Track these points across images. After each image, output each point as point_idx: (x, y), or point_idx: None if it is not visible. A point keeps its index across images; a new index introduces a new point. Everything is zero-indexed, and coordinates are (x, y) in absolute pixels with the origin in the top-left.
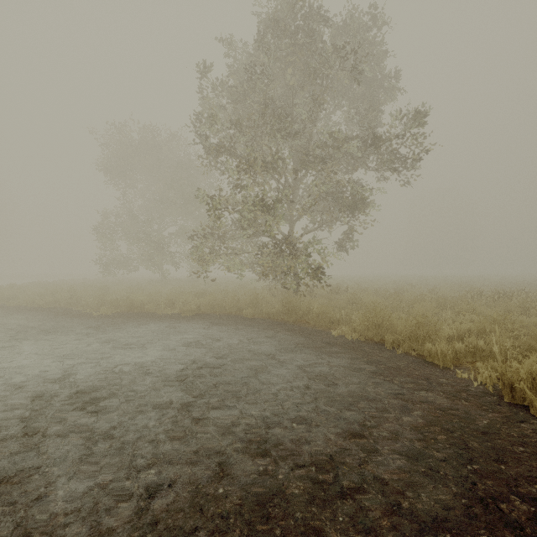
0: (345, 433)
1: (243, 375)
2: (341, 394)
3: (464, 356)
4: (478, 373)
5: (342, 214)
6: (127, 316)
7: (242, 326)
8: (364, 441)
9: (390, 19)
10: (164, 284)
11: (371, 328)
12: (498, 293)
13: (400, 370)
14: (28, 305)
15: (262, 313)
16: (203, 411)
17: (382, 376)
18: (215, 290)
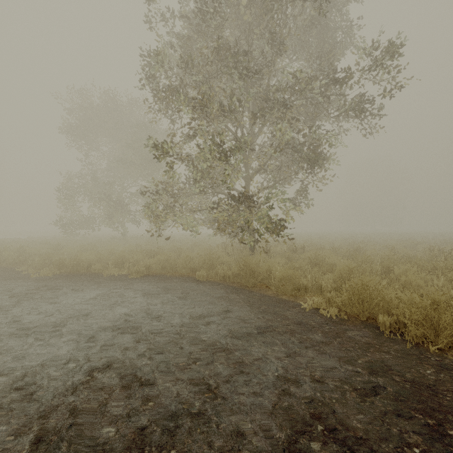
0: None
1: (179, 407)
2: None
3: None
4: None
5: (301, 169)
6: (68, 279)
7: (193, 294)
8: None
9: None
10: (124, 241)
11: (357, 303)
12: None
13: (438, 392)
14: None
15: (216, 275)
16: None
17: (418, 411)
18: (170, 248)
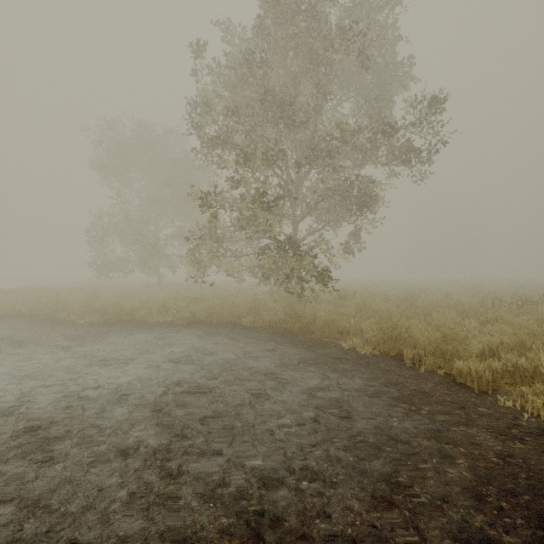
0: (371, 497)
1: (238, 402)
2: (360, 431)
3: (501, 376)
4: (523, 400)
5: (350, 213)
6: (115, 325)
7: (241, 337)
8: (400, 513)
9: (402, 2)
10: (160, 288)
11: (387, 341)
12: (521, 299)
13: (428, 395)
14: (10, 312)
15: (262, 321)
16: (182, 459)
17: (407, 403)
18: (213, 295)
